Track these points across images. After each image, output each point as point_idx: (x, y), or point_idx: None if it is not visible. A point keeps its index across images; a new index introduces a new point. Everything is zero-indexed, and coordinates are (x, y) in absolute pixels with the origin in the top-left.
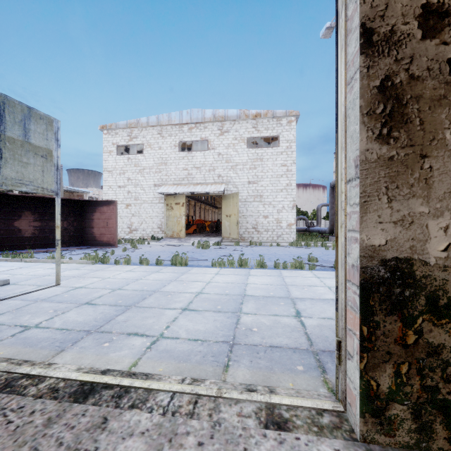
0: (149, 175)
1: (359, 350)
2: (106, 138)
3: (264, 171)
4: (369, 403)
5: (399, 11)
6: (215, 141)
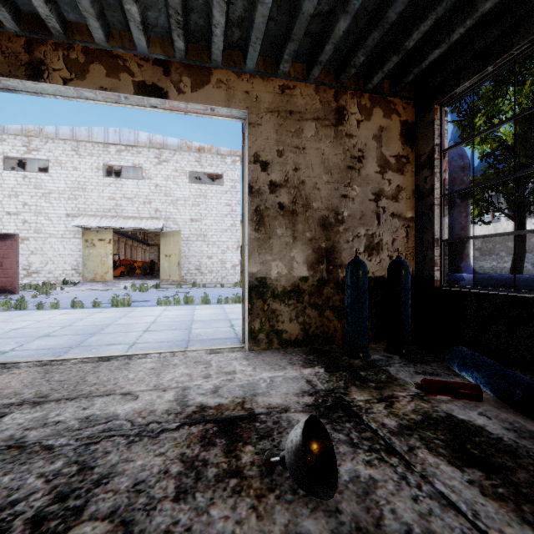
0: (58, 201)
1: (248, 315)
2: None
3: (208, 209)
4: (251, 335)
5: (262, 181)
6: (152, 171)
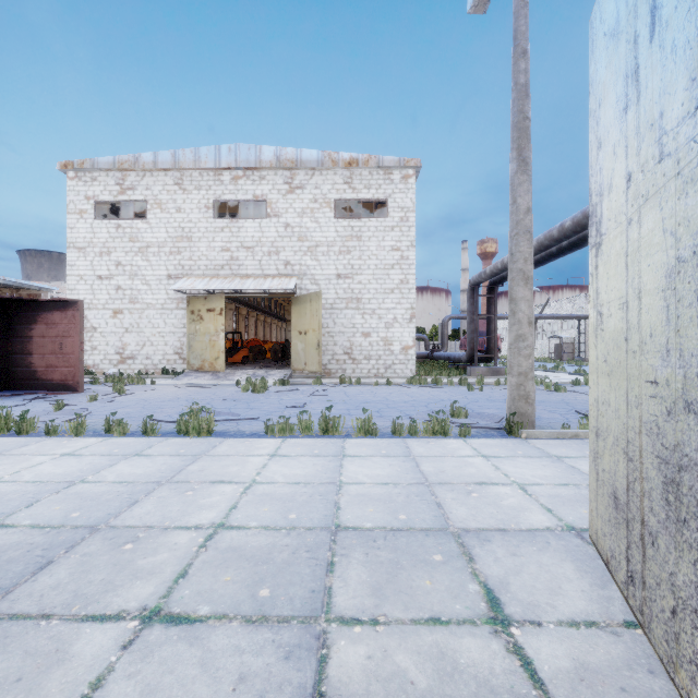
0: (157, 257)
1: None
2: (72, 186)
3: (364, 258)
4: None
5: None
6: (280, 204)
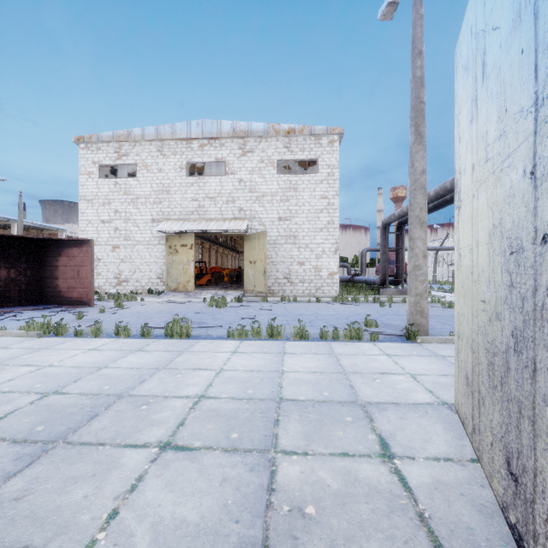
0: (144, 206)
1: None
2: (83, 154)
3: (299, 204)
4: None
5: None
6: (236, 164)
